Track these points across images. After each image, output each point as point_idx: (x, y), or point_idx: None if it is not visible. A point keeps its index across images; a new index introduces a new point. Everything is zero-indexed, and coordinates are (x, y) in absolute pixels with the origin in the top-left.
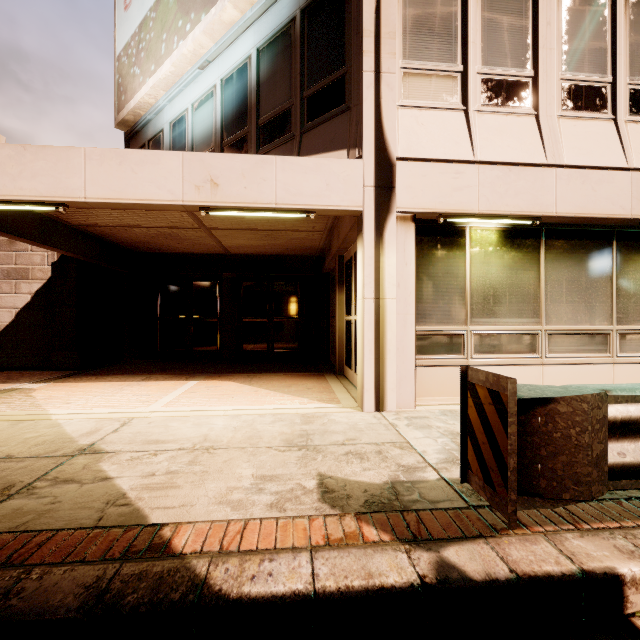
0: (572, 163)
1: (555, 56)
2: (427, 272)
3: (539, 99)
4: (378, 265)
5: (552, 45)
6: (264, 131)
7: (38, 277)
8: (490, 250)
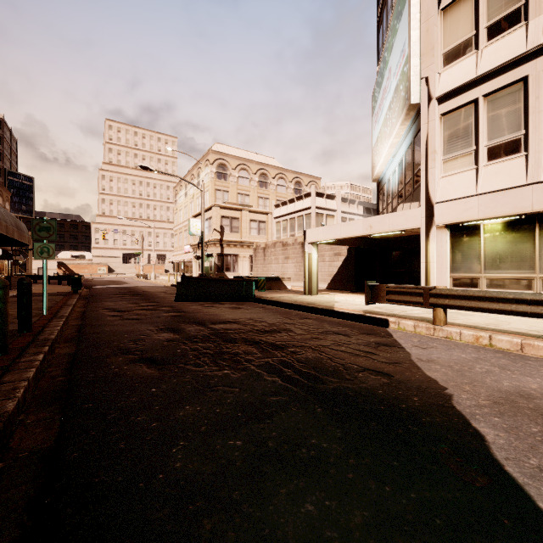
0: None
1: (542, 114)
2: (458, 249)
3: (529, 144)
4: (427, 249)
5: (540, 109)
6: (406, 189)
7: (343, 255)
8: (497, 234)
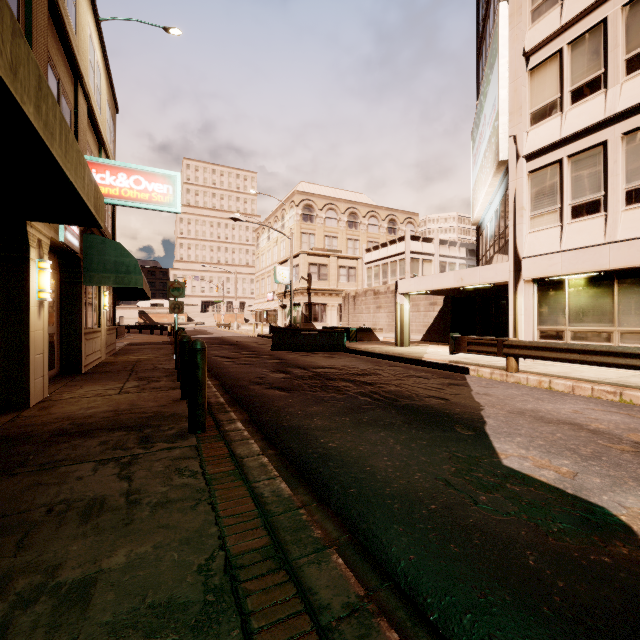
0: (622, 239)
1: (620, 178)
2: (545, 302)
3: (608, 205)
4: (515, 302)
5: (618, 172)
6: (500, 239)
7: (439, 304)
8: (580, 289)
